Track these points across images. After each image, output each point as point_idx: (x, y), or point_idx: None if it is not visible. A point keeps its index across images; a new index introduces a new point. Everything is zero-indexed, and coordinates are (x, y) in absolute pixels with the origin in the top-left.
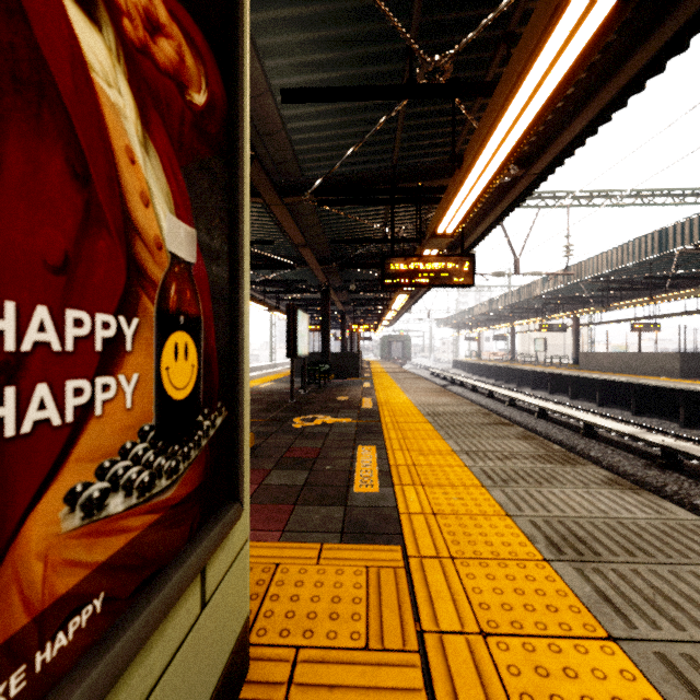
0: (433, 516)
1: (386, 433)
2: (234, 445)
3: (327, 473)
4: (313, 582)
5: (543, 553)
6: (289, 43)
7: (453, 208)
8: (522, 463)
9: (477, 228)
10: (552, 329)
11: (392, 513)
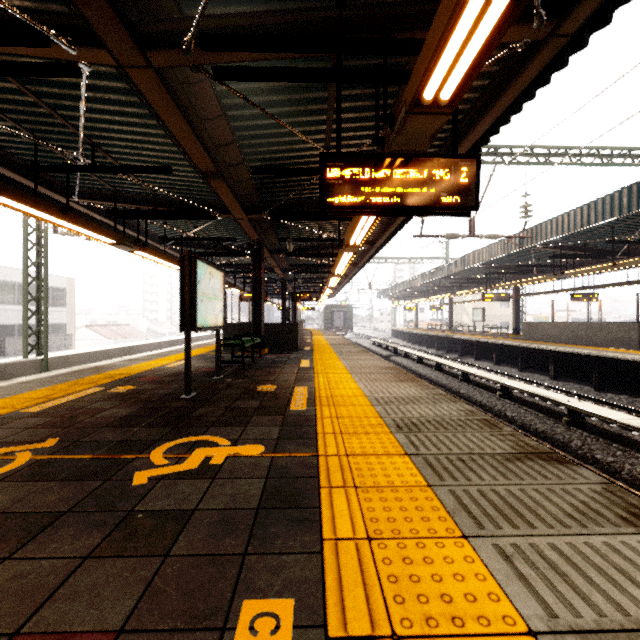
0: None
1: (327, 507)
2: None
3: None
4: None
5: None
6: None
7: None
8: None
9: None
10: (496, 299)
11: None
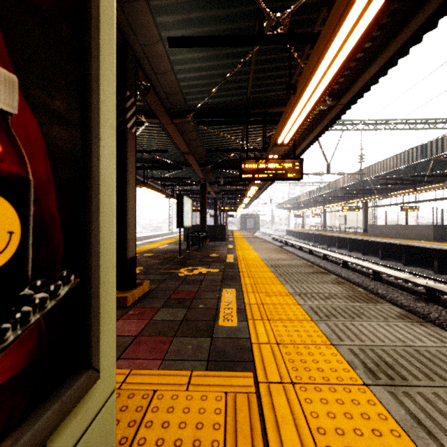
0: (277, 346)
1: (243, 280)
2: (87, 312)
3: (200, 310)
4: (182, 408)
5: (362, 378)
6: (173, 4)
7: (289, 124)
8: (338, 302)
9: (303, 142)
10: (350, 210)
11: (246, 343)
